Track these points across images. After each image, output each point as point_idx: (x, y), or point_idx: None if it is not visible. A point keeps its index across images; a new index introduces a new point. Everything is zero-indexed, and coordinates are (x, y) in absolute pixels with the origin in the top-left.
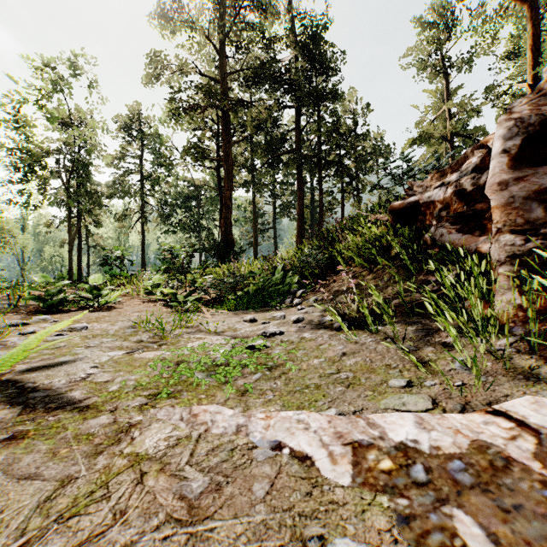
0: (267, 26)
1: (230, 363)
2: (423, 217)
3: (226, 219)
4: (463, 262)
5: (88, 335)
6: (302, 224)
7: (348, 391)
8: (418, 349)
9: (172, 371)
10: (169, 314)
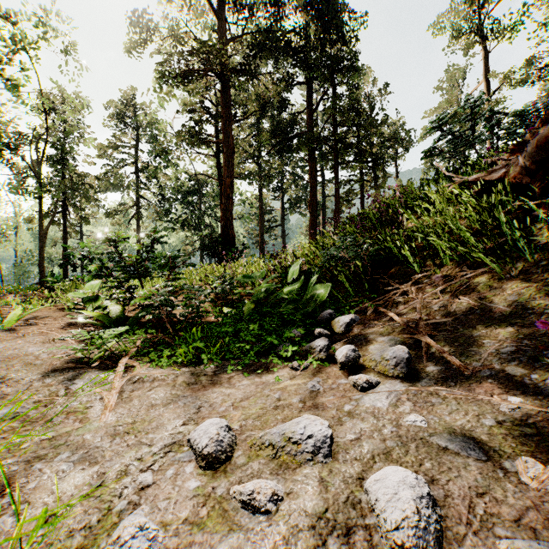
0: None
1: None
2: None
3: (225, 211)
4: None
5: None
6: (315, 218)
7: None
8: None
9: None
10: (36, 378)
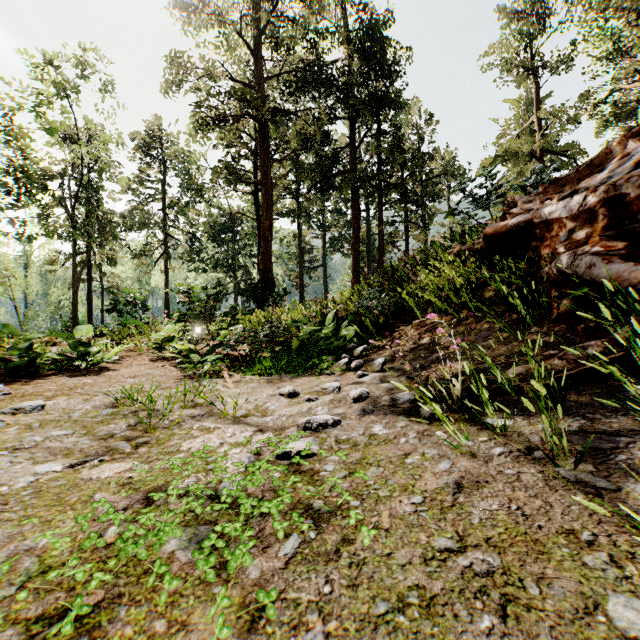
0: (316, 19)
1: (240, 506)
2: (538, 243)
3: (264, 254)
4: (639, 310)
5: (34, 423)
6: (358, 260)
7: (511, 635)
8: (616, 487)
9: (125, 524)
10: (177, 380)
